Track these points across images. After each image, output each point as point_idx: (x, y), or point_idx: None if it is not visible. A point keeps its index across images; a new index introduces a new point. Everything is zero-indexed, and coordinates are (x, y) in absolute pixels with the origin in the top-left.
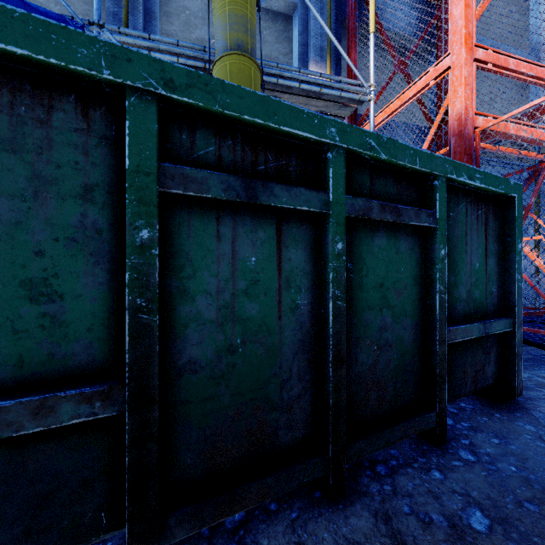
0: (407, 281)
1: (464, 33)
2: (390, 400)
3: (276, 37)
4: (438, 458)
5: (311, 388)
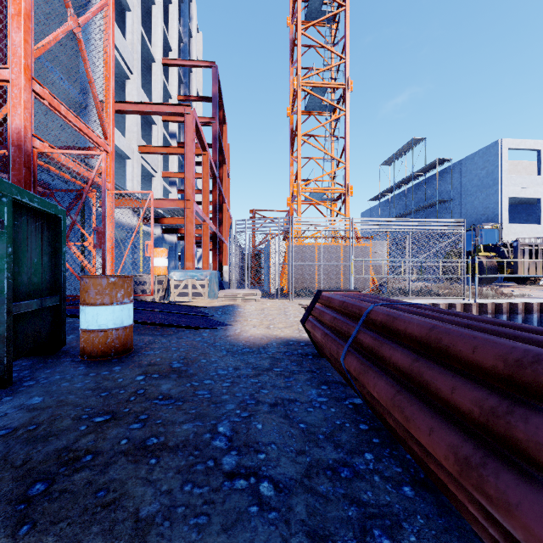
0: None
1: (24, 63)
2: None
3: None
4: (7, 393)
5: None
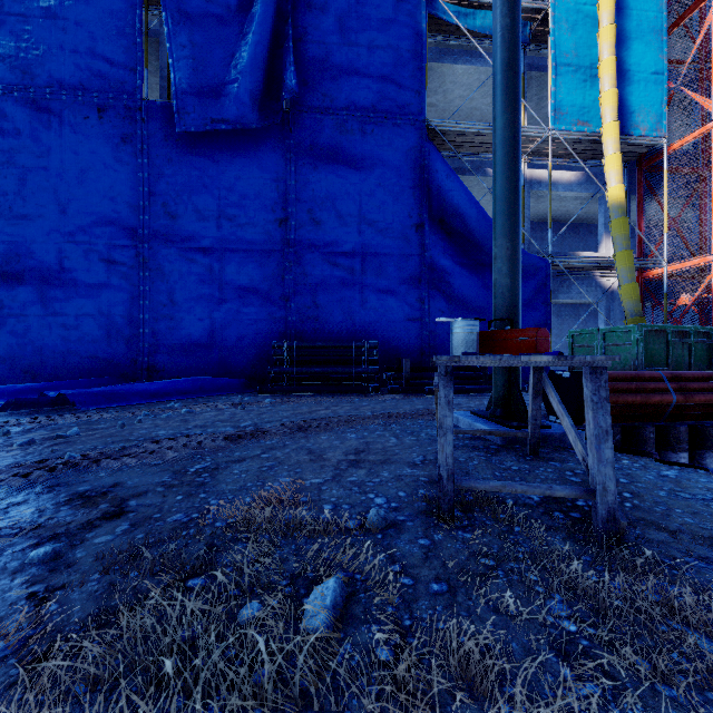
0: (705, 356)
1: None
2: None
3: (574, 198)
4: None
5: None
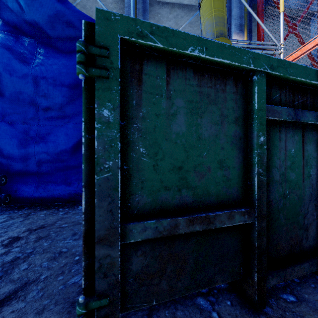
0: None
1: None
2: None
3: None
4: None
5: (316, 220)
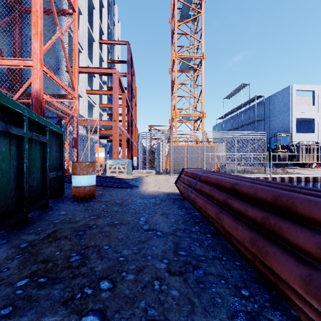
0: (39, 158)
1: (39, 57)
2: (35, 196)
3: None
4: (49, 211)
5: (17, 192)
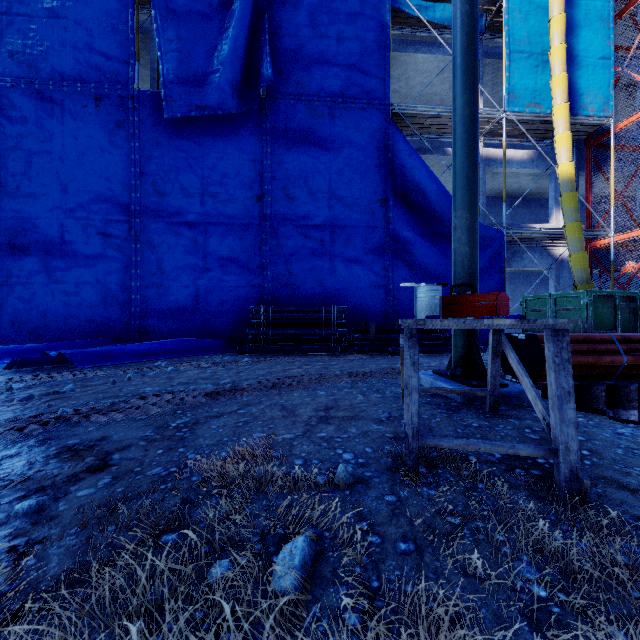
0: None
1: None
2: None
3: (526, 175)
4: None
5: None
